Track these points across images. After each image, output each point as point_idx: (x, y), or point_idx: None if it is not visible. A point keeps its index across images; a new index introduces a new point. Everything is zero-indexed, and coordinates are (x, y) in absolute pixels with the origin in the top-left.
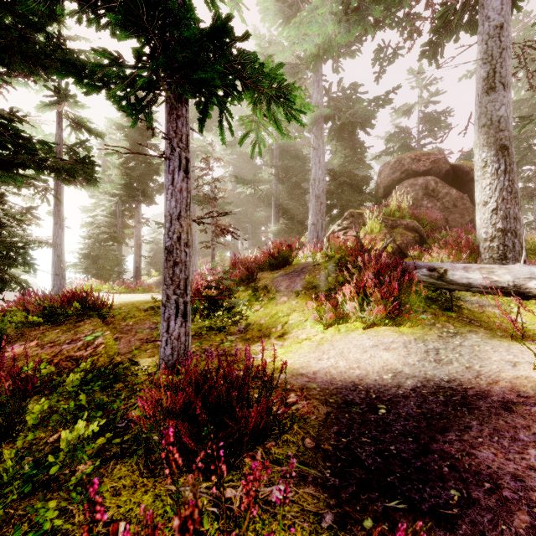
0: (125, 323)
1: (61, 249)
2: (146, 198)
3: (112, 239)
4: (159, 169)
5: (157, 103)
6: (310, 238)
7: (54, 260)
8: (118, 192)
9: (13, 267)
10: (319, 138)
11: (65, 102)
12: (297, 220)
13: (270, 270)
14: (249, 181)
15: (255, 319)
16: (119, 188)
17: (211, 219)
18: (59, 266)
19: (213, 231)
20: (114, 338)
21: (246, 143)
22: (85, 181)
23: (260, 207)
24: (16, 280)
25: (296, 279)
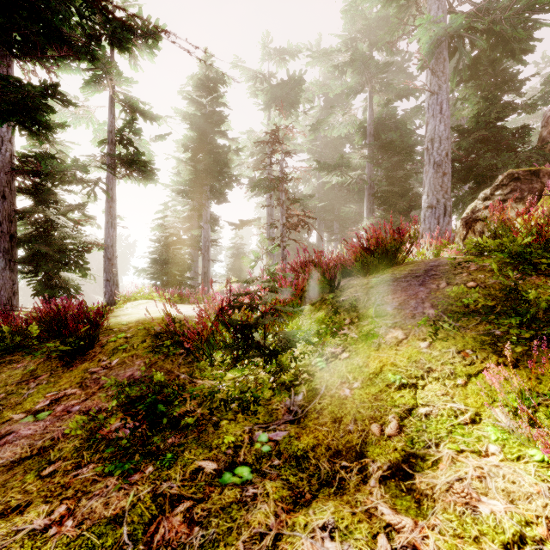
0: (106, 362)
1: (113, 251)
2: (215, 195)
3: (180, 242)
4: (229, 161)
5: (225, 82)
6: (424, 228)
7: (106, 264)
8: (182, 187)
9: (71, 272)
10: (440, 76)
11: (110, 77)
12: (399, 212)
13: (363, 275)
14: (334, 166)
15: (327, 382)
16: (183, 183)
17: (281, 208)
18: (109, 271)
19: (283, 224)
20: (55, 400)
21: (332, 124)
22: (134, 171)
23: (349, 201)
24: (65, 286)
25: (417, 291)
